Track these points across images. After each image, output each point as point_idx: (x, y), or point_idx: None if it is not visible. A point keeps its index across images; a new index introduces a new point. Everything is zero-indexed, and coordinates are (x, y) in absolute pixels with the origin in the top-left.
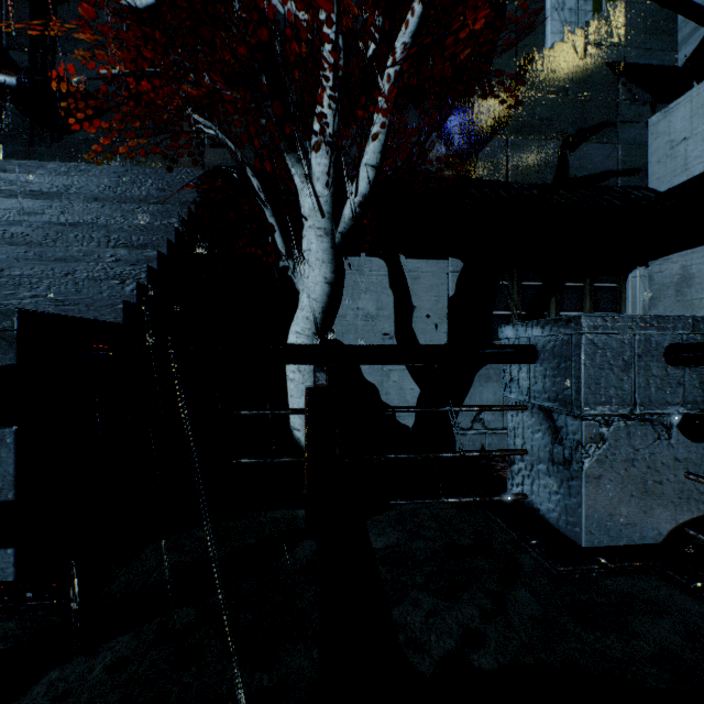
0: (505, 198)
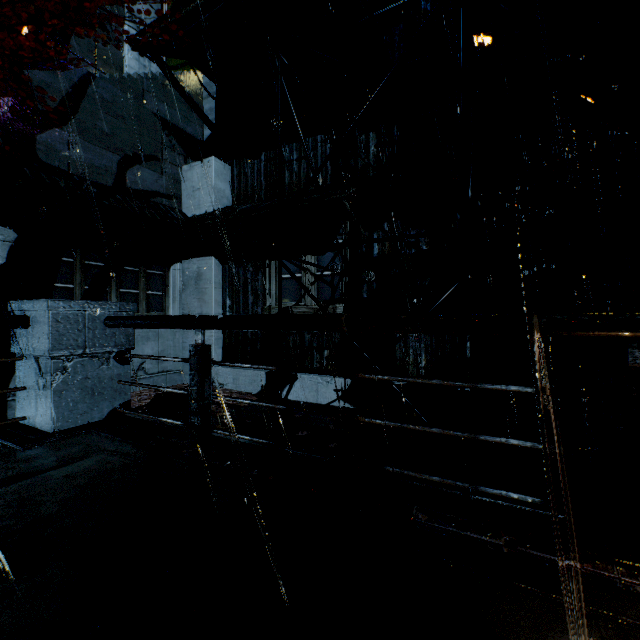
0: (62, 188)
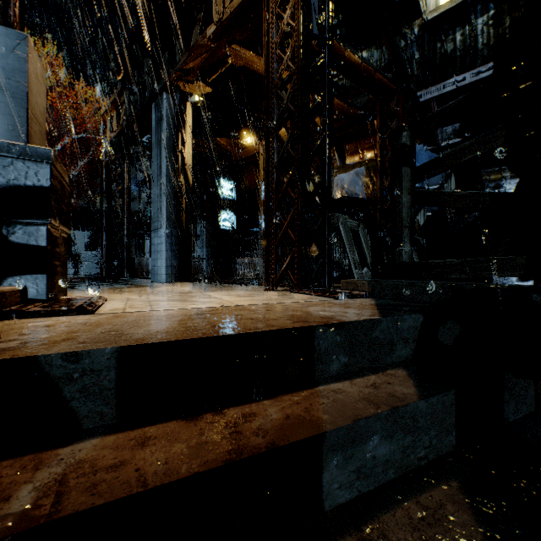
0: None
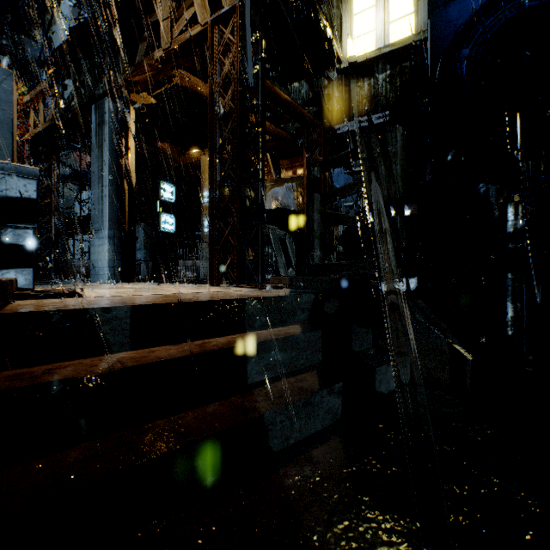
0: None
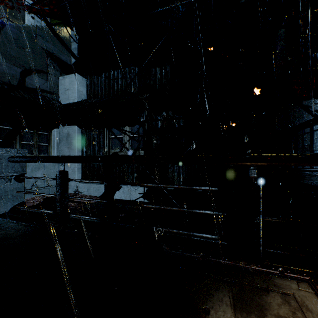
0: None
